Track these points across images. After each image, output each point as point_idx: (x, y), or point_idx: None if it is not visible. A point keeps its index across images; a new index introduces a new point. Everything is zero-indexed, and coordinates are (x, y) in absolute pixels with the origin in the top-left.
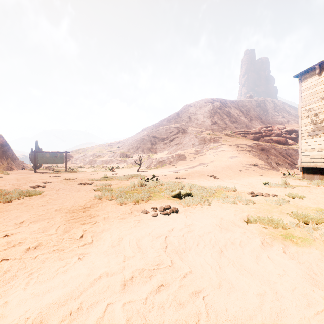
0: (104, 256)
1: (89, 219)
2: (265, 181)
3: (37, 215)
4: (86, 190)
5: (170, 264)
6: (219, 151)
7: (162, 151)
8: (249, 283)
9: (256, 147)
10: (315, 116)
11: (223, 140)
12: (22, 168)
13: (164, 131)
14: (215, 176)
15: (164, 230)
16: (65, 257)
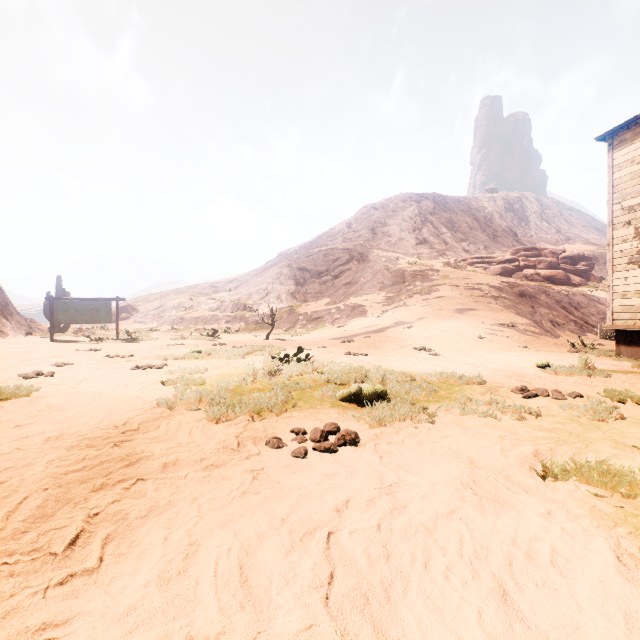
0: (120, 636)
1: (122, 470)
2: (542, 361)
3: None
4: (146, 382)
5: None
6: (435, 297)
7: (318, 298)
8: None
9: (509, 289)
10: None
11: (442, 277)
12: (26, 333)
13: (321, 257)
14: (431, 350)
15: (323, 505)
16: None
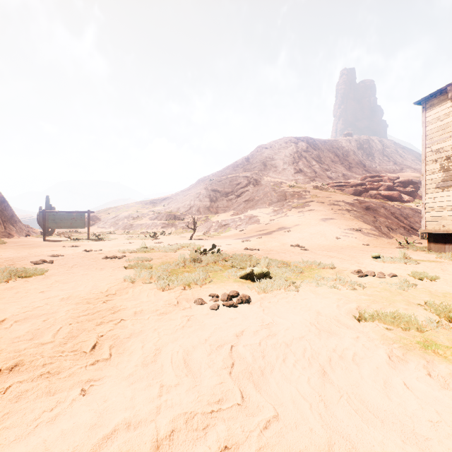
0: (127, 385)
1: (111, 315)
2: (375, 253)
3: (30, 309)
4: (114, 267)
5: (240, 399)
6: (307, 210)
7: (226, 211)
8: (382, 441)
9: (358, 204)
10: (446, 160)
11: (312, 196)
12: (26, 235)
13: (228, 182)
14: (302, 247)
15: (229, 333)
16: (58, 390)
